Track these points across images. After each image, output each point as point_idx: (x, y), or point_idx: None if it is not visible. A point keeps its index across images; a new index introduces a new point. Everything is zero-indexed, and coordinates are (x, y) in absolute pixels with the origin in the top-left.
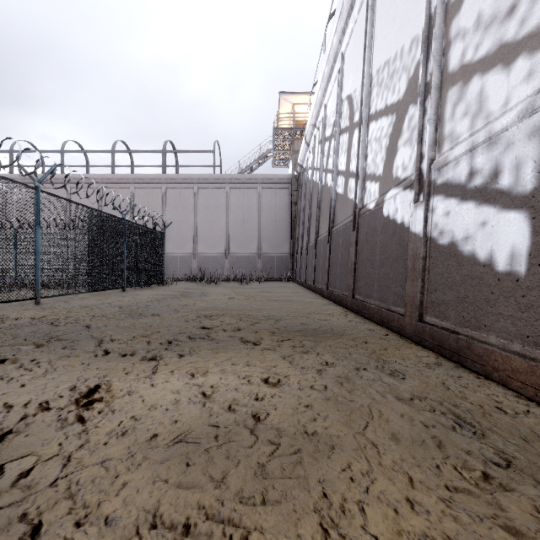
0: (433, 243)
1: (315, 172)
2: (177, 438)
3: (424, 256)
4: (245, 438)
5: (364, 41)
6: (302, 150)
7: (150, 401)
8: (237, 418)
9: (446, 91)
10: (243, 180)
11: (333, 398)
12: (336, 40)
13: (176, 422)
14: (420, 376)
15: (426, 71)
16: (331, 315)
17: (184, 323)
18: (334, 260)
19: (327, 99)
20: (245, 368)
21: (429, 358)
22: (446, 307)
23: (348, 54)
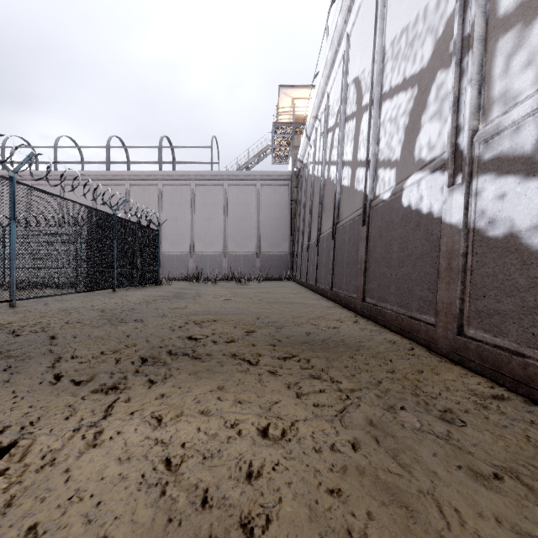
0: (478, 235)
1: (316, 166)
2: None
3: (465, 253)
4: None
5: (374, 13)
6: (302, 145)
7: (79, 481)
8: (214, 530)
9: (495, 41)
10: (241, 176)
11: (370, 473)
12: (341, 20)
13: None
14: (486, 423)
15: (463, 23)
16: (339, 321)
17: (168, 332)
18: (339, 258)
19: (330, 87)
20: (235, 407)
21: (483, 387)
22: (502, 319)
23: (355, 34)
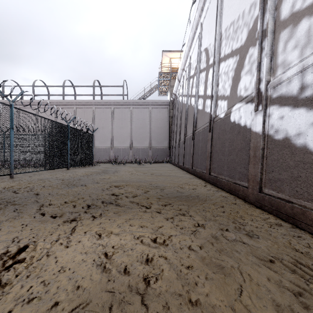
0: (270, 138)
1: (183, 97)
2: (75, 310)
3: (263, 148)
4: (137, 308)
5: (216, 12)
6: (176, 85)
7: (62, 262)
8: (130, 283)
9: (279, 33)
10: (140, 103)
11: (208, 259)
12: (197, 15)
13: (78, 288)
14: (270, 237)
15: (263, 22)
16: (196, 185)
17: (101, 191)
18: (196, 150)
19: (191, 52)
20: (139, 229)
21: (271, 219)
22: (282, 183)
23: (205, 23)
